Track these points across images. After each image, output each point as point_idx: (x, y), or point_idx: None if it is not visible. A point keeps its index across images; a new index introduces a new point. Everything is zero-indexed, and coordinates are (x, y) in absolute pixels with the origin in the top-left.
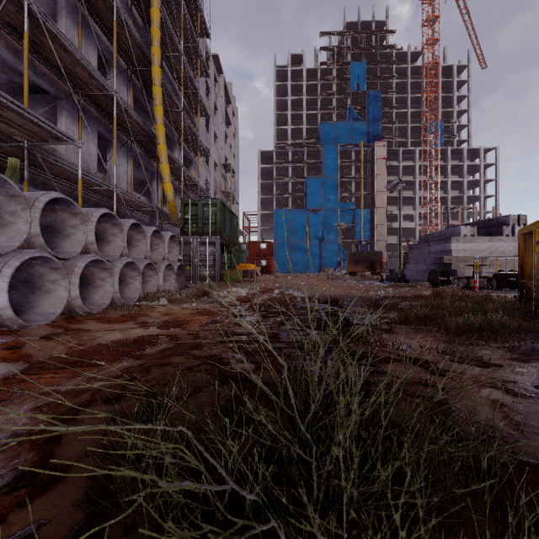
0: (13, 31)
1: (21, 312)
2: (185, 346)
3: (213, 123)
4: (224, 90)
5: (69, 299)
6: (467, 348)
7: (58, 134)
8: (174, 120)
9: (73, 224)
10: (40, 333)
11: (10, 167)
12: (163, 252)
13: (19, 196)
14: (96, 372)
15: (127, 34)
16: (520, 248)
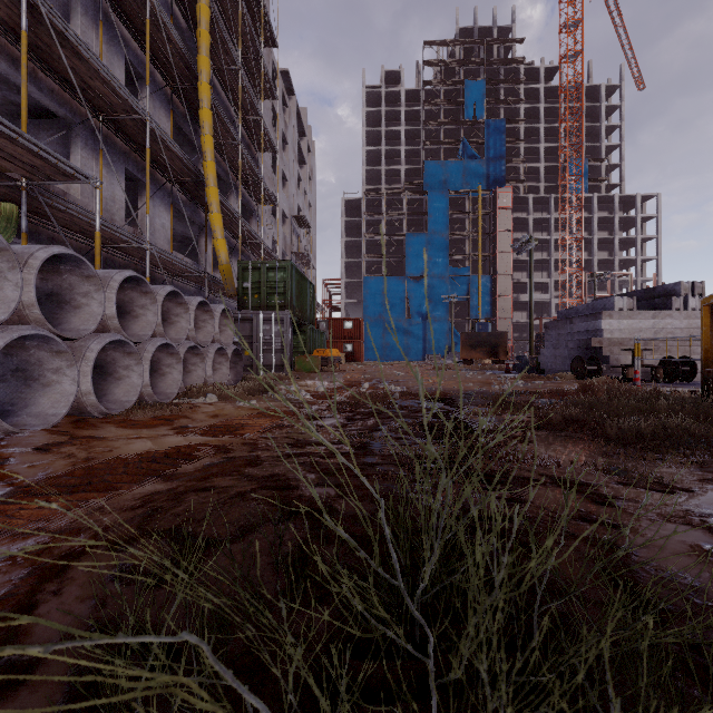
0: (9, 31)
1: (10, 413)
2: (237, 461)
3: (282, 161)
4: (296, 118)
5: (78, 395)
6: (637, 464)
7: (67, 168)
8: (230, 156)
9: (85, 291)
10: (33, 442)
11: (4, 215)
12: (213, 331)
13: (5, 250)
14: (105, 500)
15: (165, 37)
16: (705, 325)
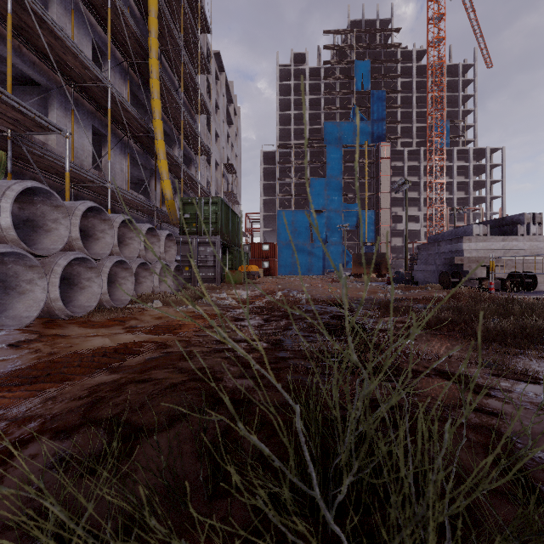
0: None
1: None
2: (173, 356)
3: (214, 122)
4: (226, 89)
5: (48, 301)
6: (503, 357)
7: (42, 121)
8: (174, 117)
9: (55, 218)
10: (8, 339)
11: None
12: (159, 251)
13: None
14: (58, 390)
15: (123, 23)
16: None
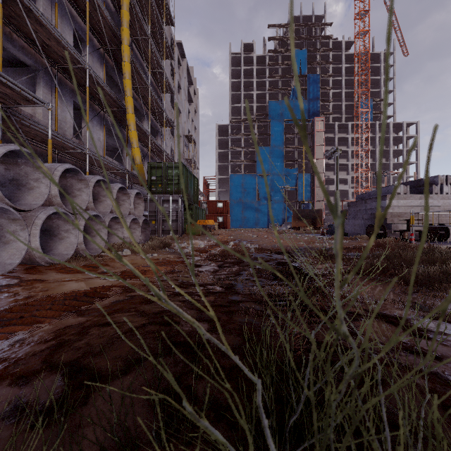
0: None
1: None
2: (136, 299)
3: (177, 100)
4: (187, 73)
5: (29, 250)
6: (431, 300)
7: (27, 95)
8: (143, 95)
9: (36, 177)
10: None
11: None
12: (129, 207)
13: None
14: (27, 333)
15: (99, 14)
16: None
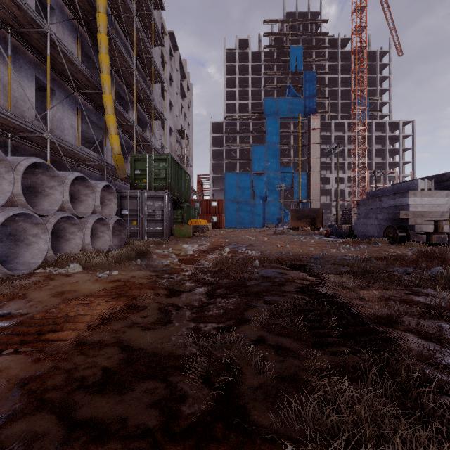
0: None
1: None
2: None
3: (169, 92)
4: (179, 66)
5: None
6: None
7: None
8: (128, 81)
9: None
10: None
11: None
12: (93, 204)
13: None
14: None
15: None
16: None
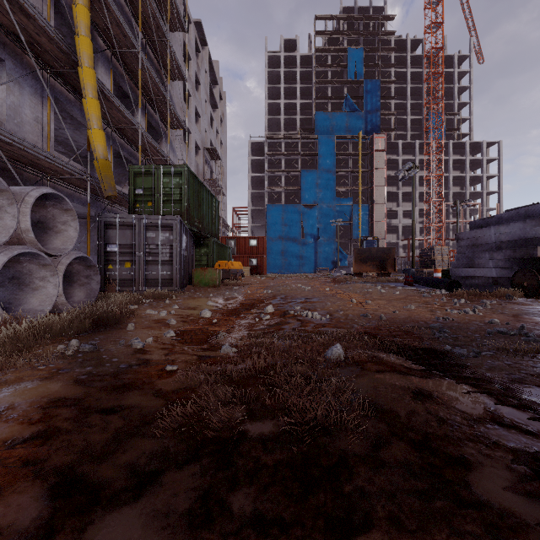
0: None
1: None
2: None
3: (194, 97)
4: (209, 67)
5: None
6: None
7: None
8: (132, 69)
9: None
10: None
11: None
12: (13, 225)
13: None
14: None
15: None
16: None
